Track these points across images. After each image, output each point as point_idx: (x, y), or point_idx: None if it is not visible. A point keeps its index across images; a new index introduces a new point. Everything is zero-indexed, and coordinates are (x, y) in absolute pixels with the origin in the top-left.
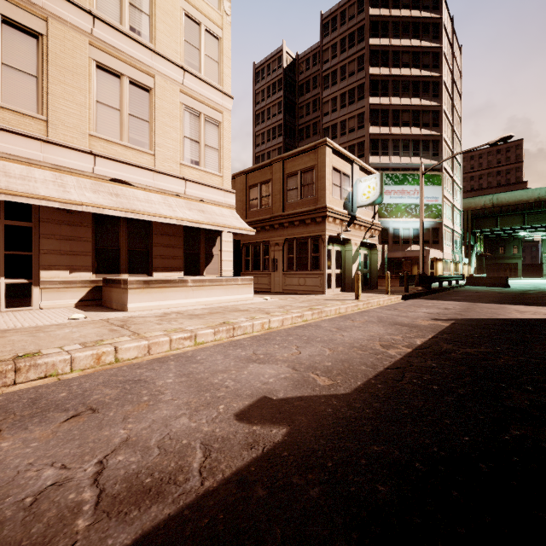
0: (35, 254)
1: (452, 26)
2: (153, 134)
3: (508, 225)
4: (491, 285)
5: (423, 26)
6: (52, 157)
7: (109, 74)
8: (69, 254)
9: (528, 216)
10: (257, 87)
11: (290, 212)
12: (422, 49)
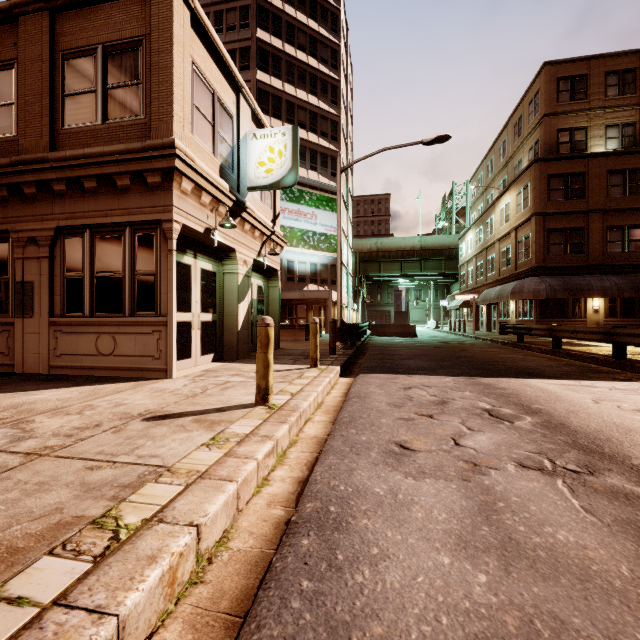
0: None
1: (347, 34)
2: None
3: (389, 271)
4: (400, 335)
5: (321, 9)
6: None
7: None
8: None
9: (405, 264)
10: None
11: (70, 151)
12: (321, 38)
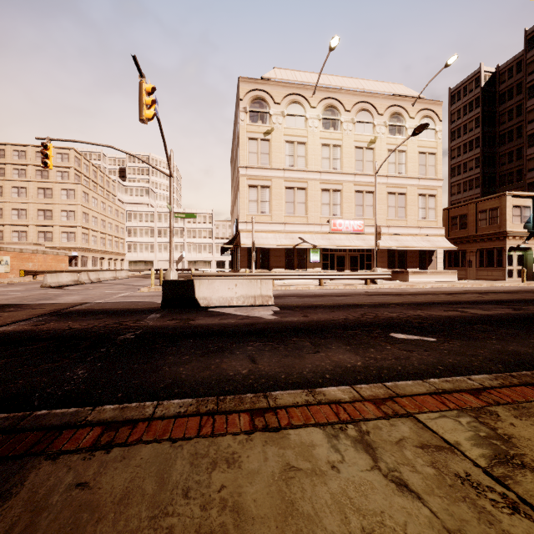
0: (372, 263)
1: None
2: (406, 211)
3: None
4: None
5: None
6: None
7: (392, 195)
8: (381, 262)
9: None
10: (452, 108)
11: (481, 233)
12: None
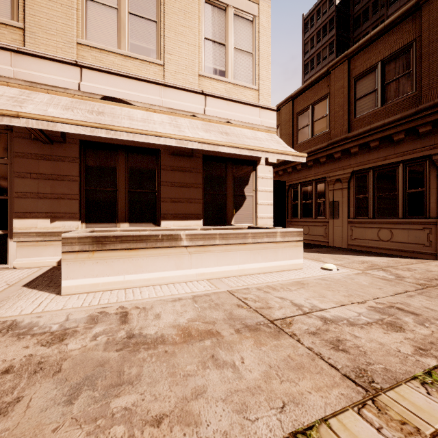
0: (11, 198)
1: None
2: (162, 37)
3: None
4: None
5: None
6: (25, 72)
7: None
8: (50, 198)
9: None
10: (305, 37)
11: (361, 129)
12: None
